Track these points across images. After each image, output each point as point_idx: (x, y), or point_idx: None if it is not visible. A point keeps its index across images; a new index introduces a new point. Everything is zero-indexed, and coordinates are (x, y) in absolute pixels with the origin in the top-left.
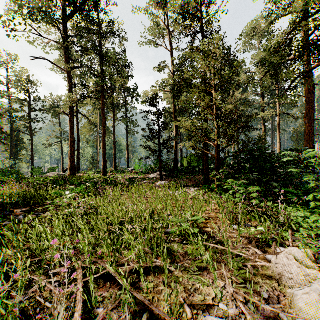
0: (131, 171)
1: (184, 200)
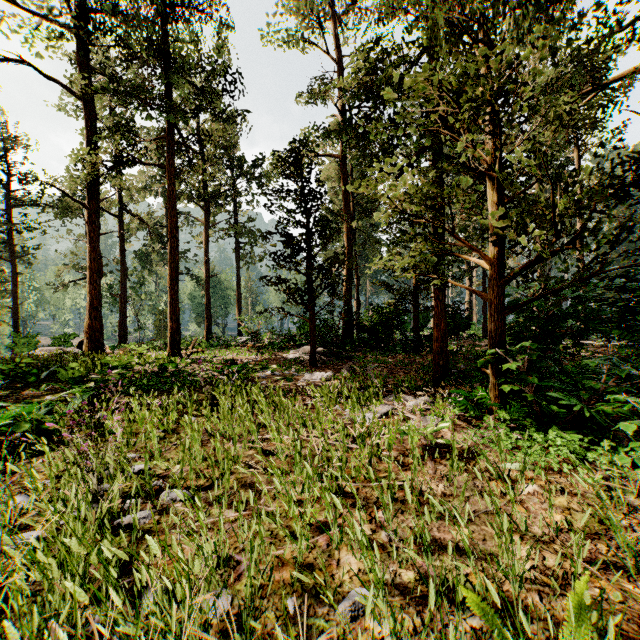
0: (244, 344)
1: (398, 454)
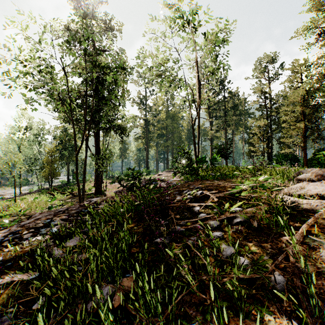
0: None
1: None
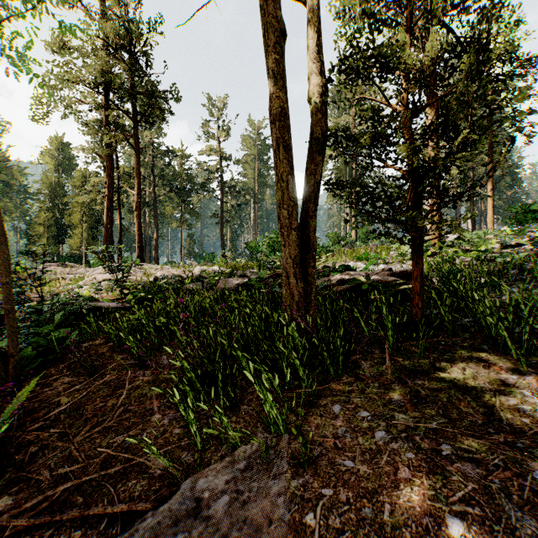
0: None
1: None
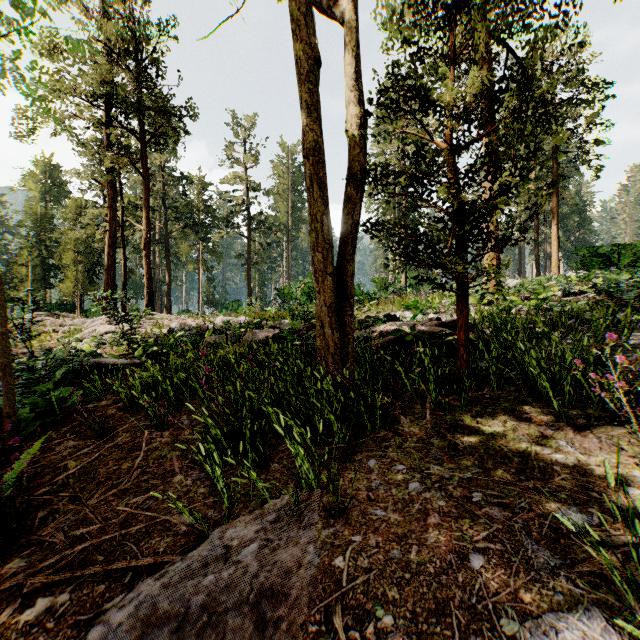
0: None
1: None
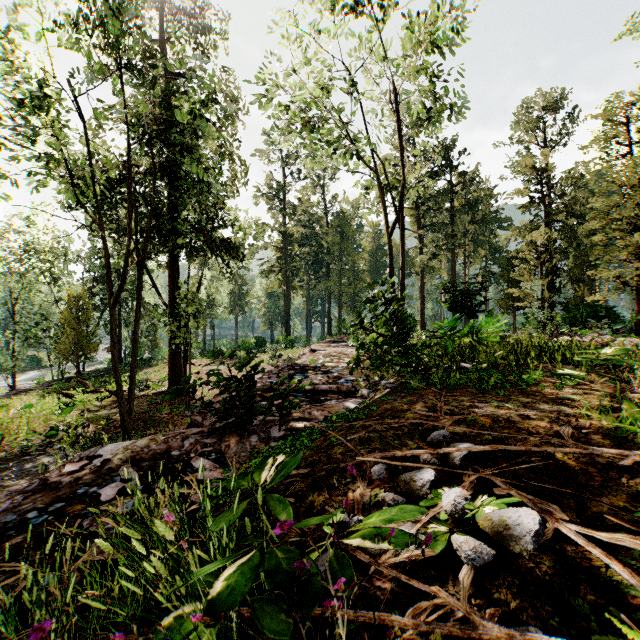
0: None
1: None
